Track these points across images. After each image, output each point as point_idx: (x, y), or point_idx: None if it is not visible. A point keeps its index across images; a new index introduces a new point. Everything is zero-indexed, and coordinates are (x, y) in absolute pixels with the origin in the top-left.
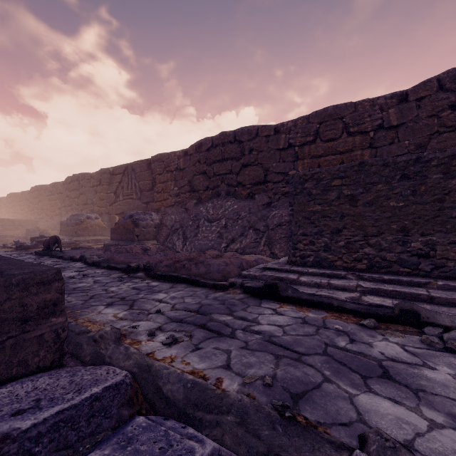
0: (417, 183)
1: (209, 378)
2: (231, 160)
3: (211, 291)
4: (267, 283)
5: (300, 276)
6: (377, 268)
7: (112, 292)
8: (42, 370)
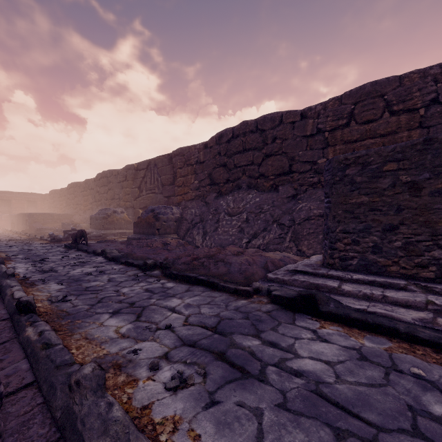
0: None
1: None
2: (252, 151)
3: (232, 298)
4: (302, 294)
5: (341, 283)
6: None
7: (124, 294)
8: None
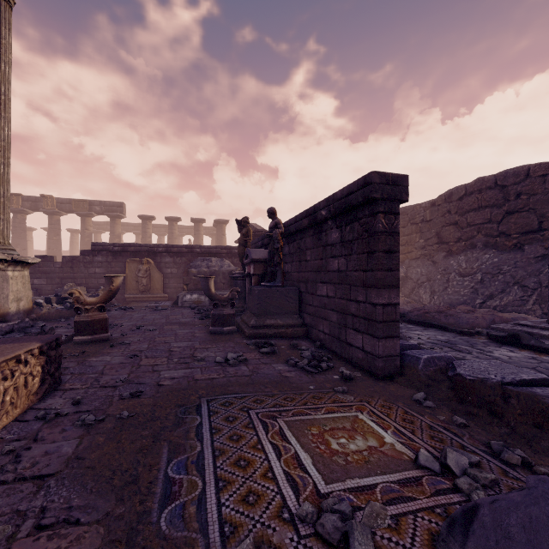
0: None
1: None
2: (490, 208)
3: (458, 335)
4: (509, 333)
5: None
6: None
7: None
8: None
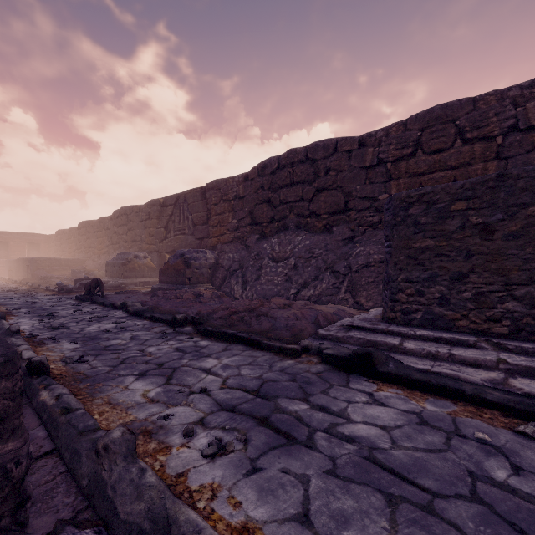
0: None
1: None
2: (301, 184)
3: (277, 358)
4: (357, 352)
5: (403, 340)
6: (528, 334)
7: (150, 354)
8: None
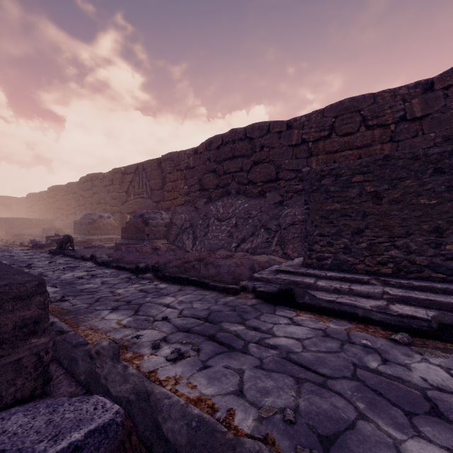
0: (452, 178)
1: (219, 409)
2: (241, 158)
3: (221, 295)
4: (282, 289)
5: (317, 280)
6: (405, 273)
7: (119, 294)
8: (19, 402)
